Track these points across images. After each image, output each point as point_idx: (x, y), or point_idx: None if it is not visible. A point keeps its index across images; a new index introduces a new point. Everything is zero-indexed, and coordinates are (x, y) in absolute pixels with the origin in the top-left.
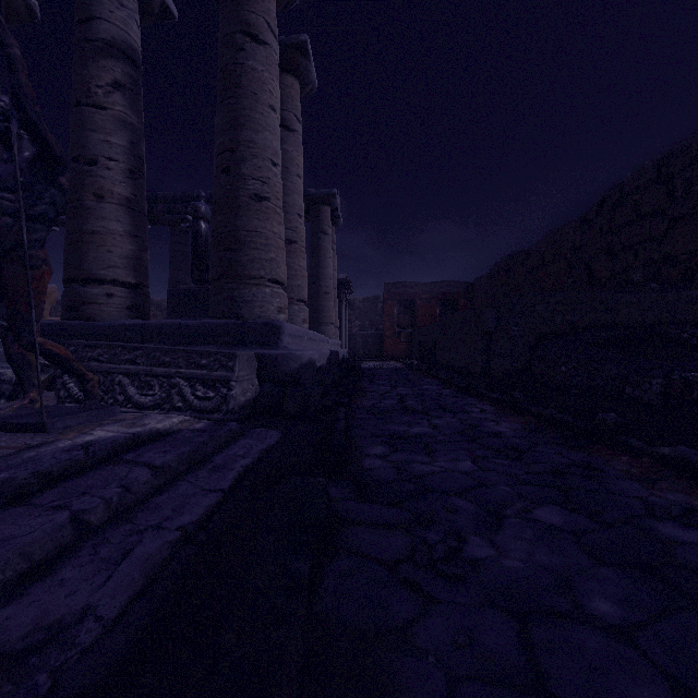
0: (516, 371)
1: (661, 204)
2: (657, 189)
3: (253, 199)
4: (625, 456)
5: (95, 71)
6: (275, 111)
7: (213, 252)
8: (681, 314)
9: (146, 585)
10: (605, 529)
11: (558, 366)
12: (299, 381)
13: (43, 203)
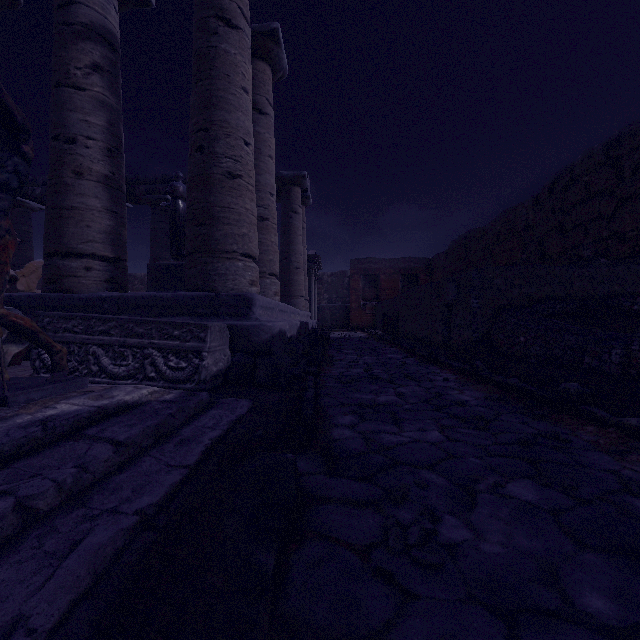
0: (475, 341)
1: (610, 184)
2: (606, 170)
3: (226, 176)
4: (590, 426)
5: (74, 53)
6: (247, 93)
7: (187, 227)
8: (630, 287)
9: (94, 582)
10: (583, 507)
11: (517, 337)
12: (270, 351)
13: (5, 171)
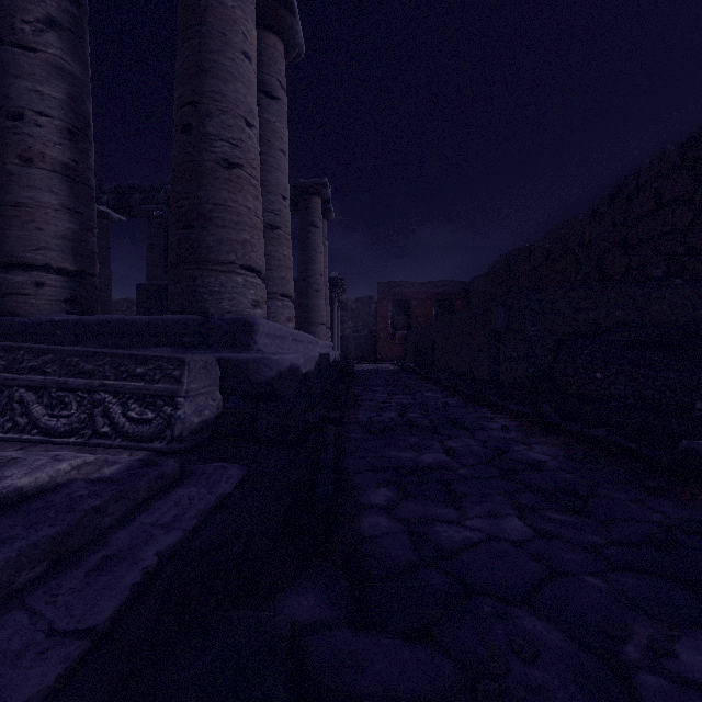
0: (533, 377)
1: (686, 191)
2: (681, 174)
3: (221, 165)
4: None
5: (21, 2)
6: (250, 60)
7: (171, 231)
8: None
9: None
10: None
11: (592, 373)
12: (276, 393)
13: None
